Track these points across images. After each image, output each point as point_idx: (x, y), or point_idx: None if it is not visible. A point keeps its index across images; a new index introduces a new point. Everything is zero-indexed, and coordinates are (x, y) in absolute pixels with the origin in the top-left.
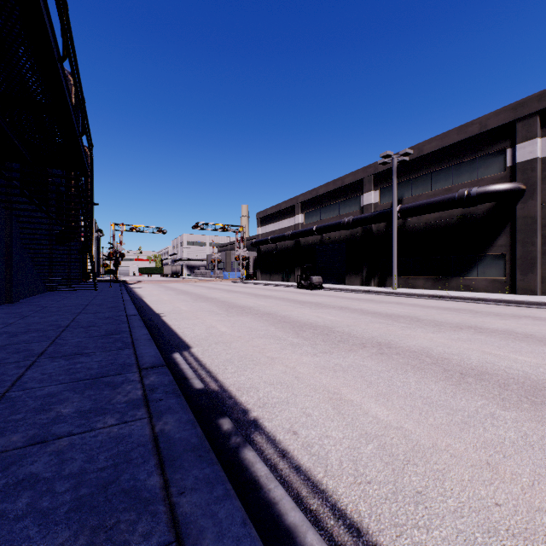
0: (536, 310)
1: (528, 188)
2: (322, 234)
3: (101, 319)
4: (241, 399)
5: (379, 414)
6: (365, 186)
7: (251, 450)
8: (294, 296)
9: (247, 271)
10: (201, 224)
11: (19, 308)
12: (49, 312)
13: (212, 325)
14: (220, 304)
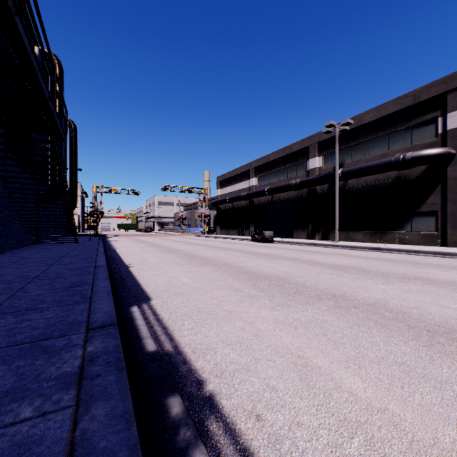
0: None
1: None
2: (272, 194)
3: (70, 270)
4: (196, 365)
5: (354, 387)
6: (310, 153)
7: (203, 455)
8: (249, 248)
9: (209, 227)
10: (169, 187)
11: (0, 259)
12: (25, 263)
13: (174, 276)
14: (183, 256)
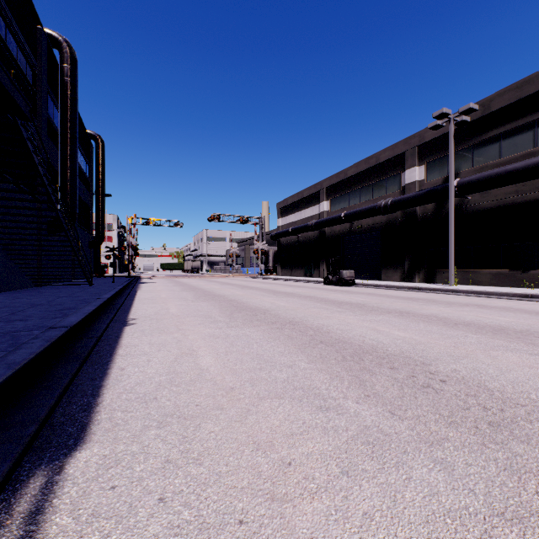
0: None
1: None
2: (351, 221)
3: None
4: None
5: None
6: (407, 161)
7: None
8: (323, 294)
9: (267, 266)
10: (218, 216)
11: None
12: None
13: (190, 348)
14: (225, 305)
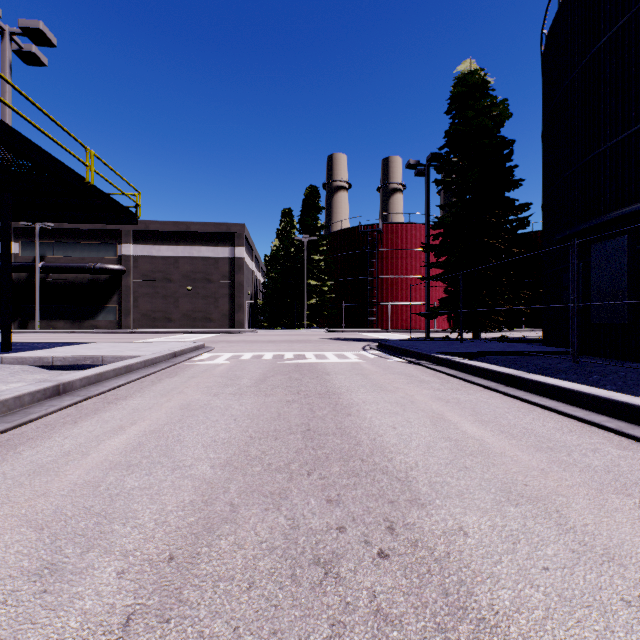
0: (120, 334)
1: (128, 270)
2: None
3: None
4: None
5: None
6: None
7: None
8: None
9: None
10: None
11: None
12: None
13: None
14: None
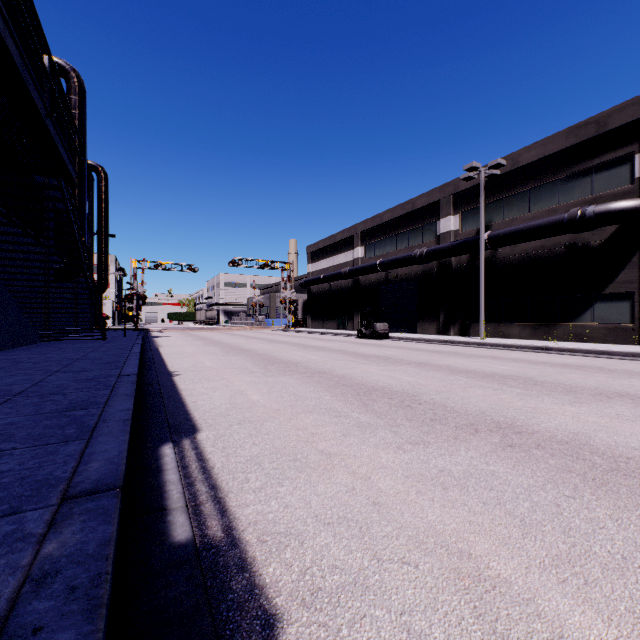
0: None
1: None
2: (387, 270)
3: (78, 381)
4: (263, 574)
5: (592, 639)
6: (442, 209)
7: None
8: (354, 348)
9: (295, 317)
10: (239, 260)
11: None
12: (15, 370)
13: (239, 390)
14: (257, 359)
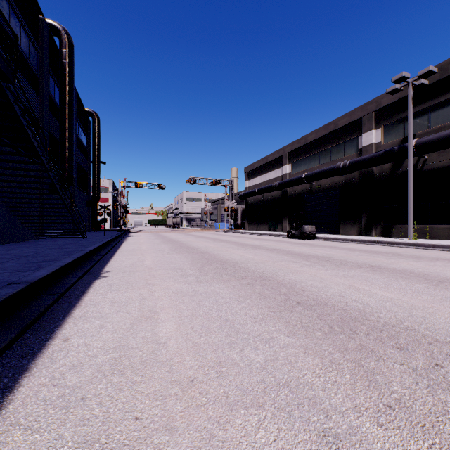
0: None
1: None
2: (311, 182)
3: None
4: None
5: None
6: (364, 125)
7: None
8: (288, 246)
9: (236, 222)
10: (194, 179)
11: None
12: None
13: (153, 309)
14: (197, 257)
